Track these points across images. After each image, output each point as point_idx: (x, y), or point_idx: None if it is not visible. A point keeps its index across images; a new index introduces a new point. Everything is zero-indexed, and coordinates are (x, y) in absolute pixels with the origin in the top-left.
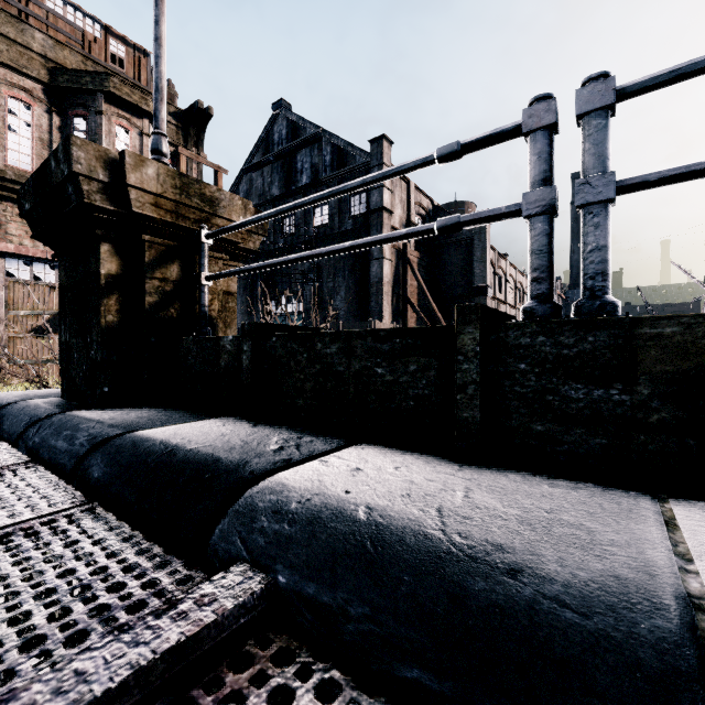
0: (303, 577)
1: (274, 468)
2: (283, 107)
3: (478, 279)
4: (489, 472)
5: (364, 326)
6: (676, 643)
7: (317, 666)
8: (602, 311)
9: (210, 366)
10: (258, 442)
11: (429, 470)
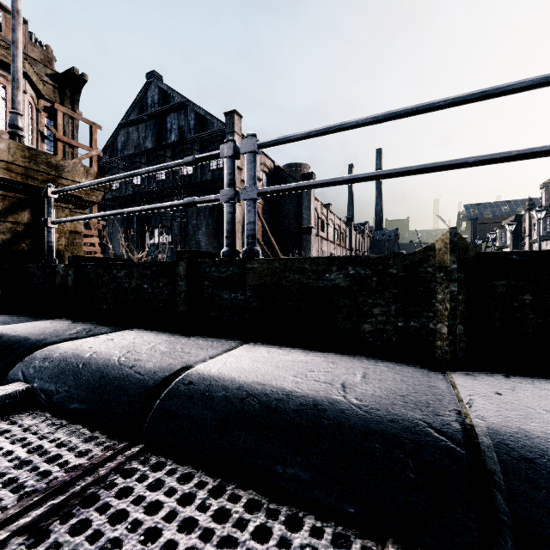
0: (45, 382)
1: (62, 341)
2: (155, 77)
3: (306, 221)
4: (184, 337)
5: None
6: (163, 378)
7: (40, 414)
8: (249, 255)
9: (49, 285)
10: (65, 330)
11: (151, 338)
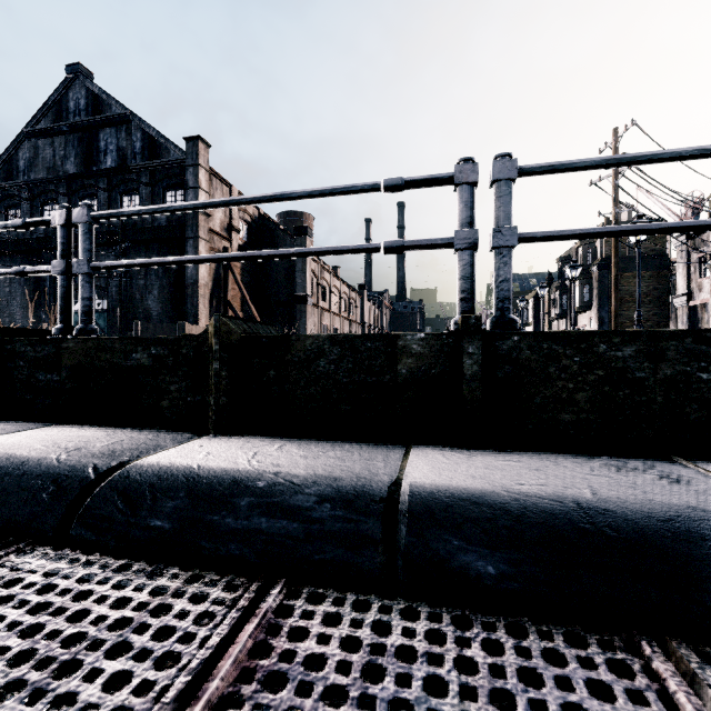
0: None
1: None
2: (81, 73)
3: (300, 288)
4: None
5: (172, 328)
6: None
7: None
8: (81, 333)
9: None
10: None
11: None
